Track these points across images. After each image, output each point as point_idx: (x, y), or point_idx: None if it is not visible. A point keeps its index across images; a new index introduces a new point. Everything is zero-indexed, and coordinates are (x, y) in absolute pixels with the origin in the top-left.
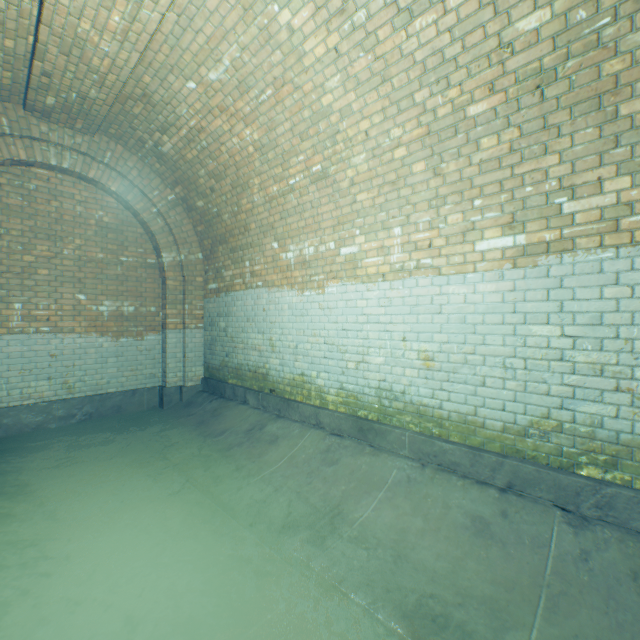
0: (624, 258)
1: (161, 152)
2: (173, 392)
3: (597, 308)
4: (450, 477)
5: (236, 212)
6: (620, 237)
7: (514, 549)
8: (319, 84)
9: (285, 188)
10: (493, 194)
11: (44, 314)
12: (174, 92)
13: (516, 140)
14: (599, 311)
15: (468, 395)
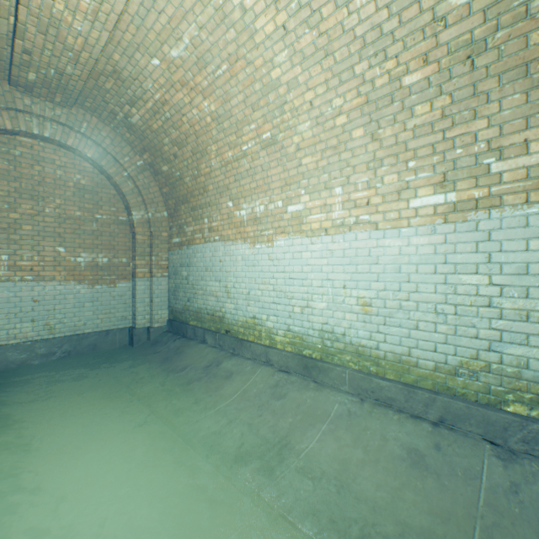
0: None
1: (130, 123)
2: (142, 332)
3: (523, 259)
4: (387, 411)
5: (196, 175)
6: None
7: (448, 480)
8: (269, 59)
9: (239, 154)
10: (426, 156)
11: (28, 264)
12: (141, 68)
13: (448, 106)
14: (525, 262)
15: (403, 337)
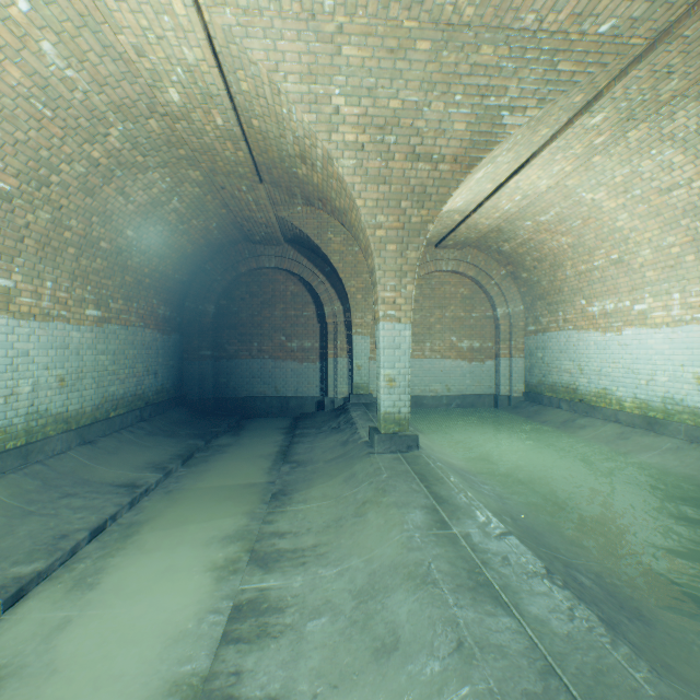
0: None
1: (500, 250)
2: (503, 399)
3: None
4: None
5: (551, 280)
6: None
7: None
8: (612, 218)
9: (590, 267)
10: None
11: (437, 349)
12: (516, 227)
13: None
14: None
15: None
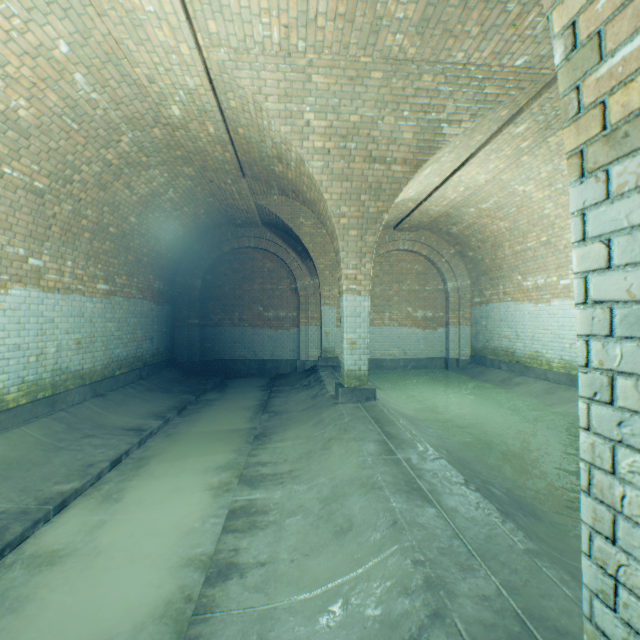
0: None
1: (449, 232)
2: (452, 361)
3: None
4: None
5: (493, 259)
6: None
7: None
8: (540, 206)
9: (524, 248)
10: None
11: (395, 318)
12: (462, 212)
13: None
14: None
15: None
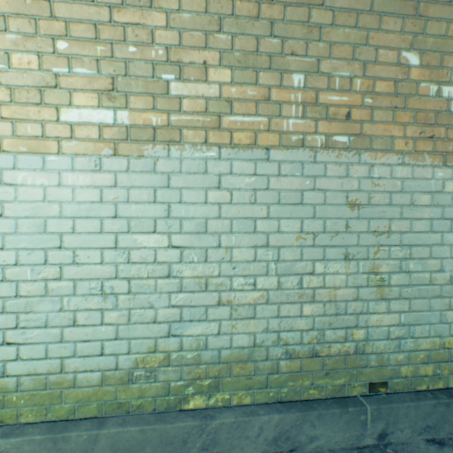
0: (226, 160)
1: None
2: None
3: (203, 213)
4: None
5: None
6: (223, 136)
7: None
8: None
9: None
10: (86, 40)
11: None
12: None
13: None
14: (205, 217)
15: (51, 343)
